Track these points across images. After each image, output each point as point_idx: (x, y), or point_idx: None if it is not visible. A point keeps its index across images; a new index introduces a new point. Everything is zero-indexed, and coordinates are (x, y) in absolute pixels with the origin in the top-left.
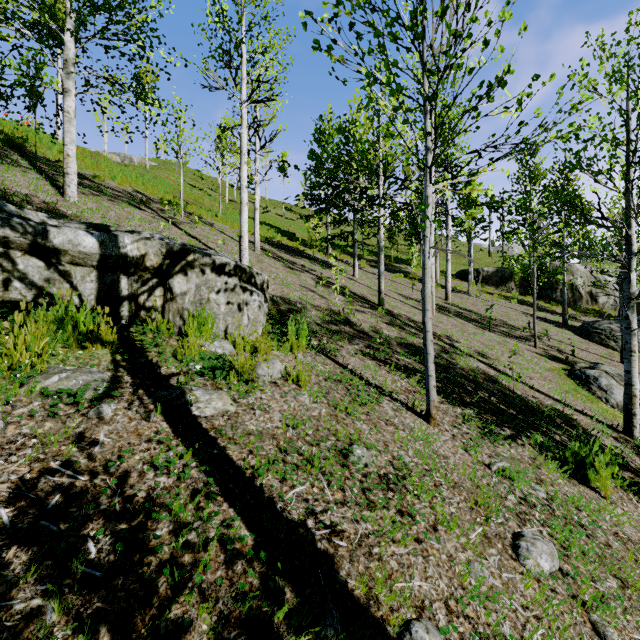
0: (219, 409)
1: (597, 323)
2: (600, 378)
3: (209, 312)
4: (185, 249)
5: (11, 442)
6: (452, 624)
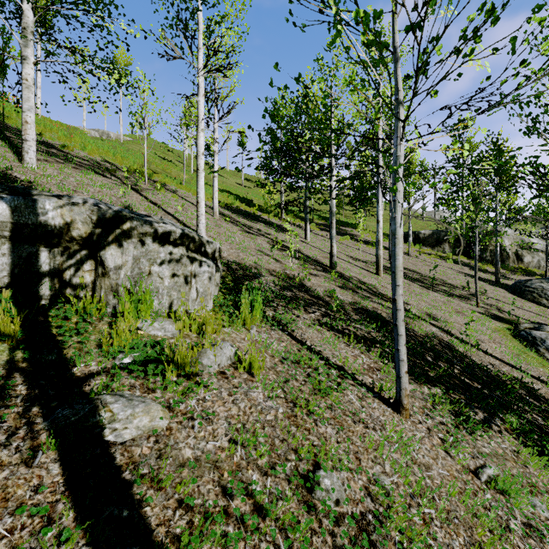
0: (144, 427)
1: (529, 282)
2: (547, 340)
3: (150, 287)
4: (119, 216)
5: None
6: None
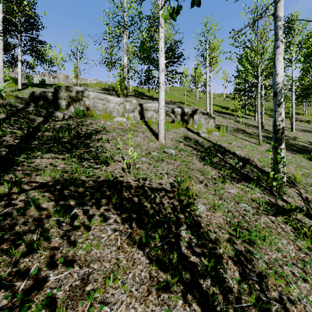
0: (205, 136)
1: None
2: None
3: (201, 123)
4: (196, 109)
5: (180, 133)
6: (242, 152)
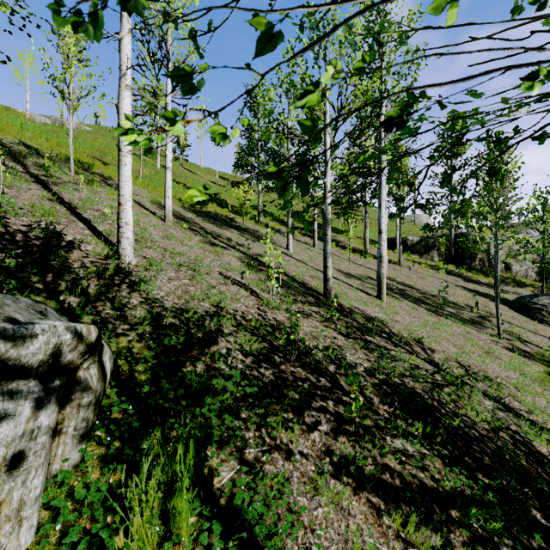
0: None
1: (536, 299)
2: None
3: None
4: None
5: None
6: None
